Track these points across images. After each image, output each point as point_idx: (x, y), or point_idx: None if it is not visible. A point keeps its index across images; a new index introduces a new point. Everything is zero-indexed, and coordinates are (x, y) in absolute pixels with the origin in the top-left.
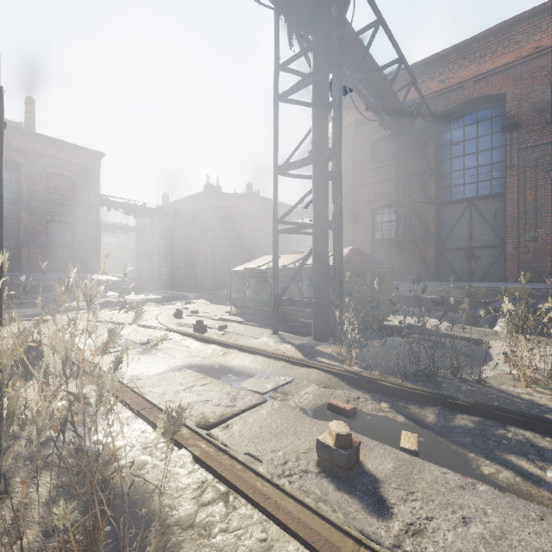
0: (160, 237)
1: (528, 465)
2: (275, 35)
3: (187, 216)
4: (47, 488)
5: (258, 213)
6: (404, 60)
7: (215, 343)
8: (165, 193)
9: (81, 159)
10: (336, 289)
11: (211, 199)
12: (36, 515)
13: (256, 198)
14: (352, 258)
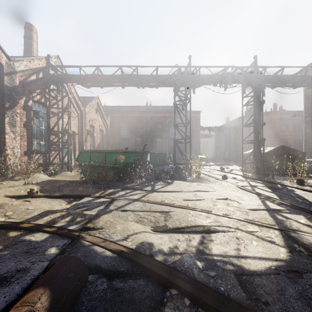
0: (224, 138)
1: (250, 182)
2: (242, 89)
3: (235, 128)
4: (194, 175)
5: (277, 121)
6: (309, 67)
7: (223, 172)
8: (227, 117)
9: (194, 115)
10: (254, 159)
11: (248, 118)
12: (194, 176)
13: (276, 113)
14: (276, 149)
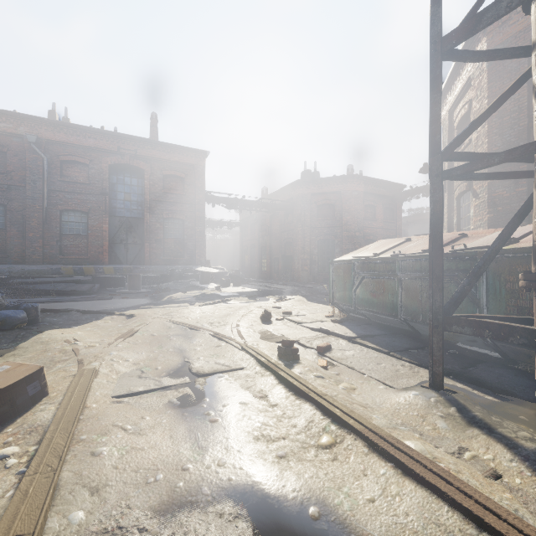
0: (260, 230)
1: None
2: None
3: (284, 206)
4: None
5: (361, 196)
6: None
7: (311, 401)
8: (264, 187)
9: (189, 159)
10: None
11: (309, 186)
12: None
13: (359, 180)
14: None
